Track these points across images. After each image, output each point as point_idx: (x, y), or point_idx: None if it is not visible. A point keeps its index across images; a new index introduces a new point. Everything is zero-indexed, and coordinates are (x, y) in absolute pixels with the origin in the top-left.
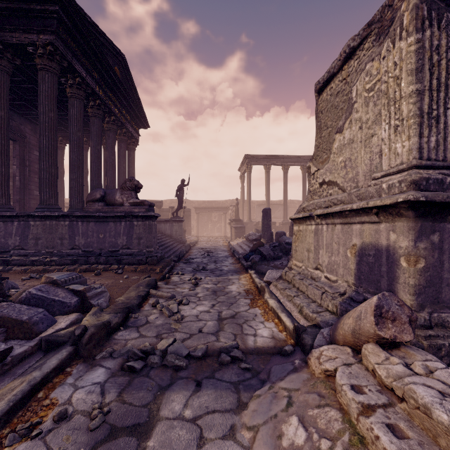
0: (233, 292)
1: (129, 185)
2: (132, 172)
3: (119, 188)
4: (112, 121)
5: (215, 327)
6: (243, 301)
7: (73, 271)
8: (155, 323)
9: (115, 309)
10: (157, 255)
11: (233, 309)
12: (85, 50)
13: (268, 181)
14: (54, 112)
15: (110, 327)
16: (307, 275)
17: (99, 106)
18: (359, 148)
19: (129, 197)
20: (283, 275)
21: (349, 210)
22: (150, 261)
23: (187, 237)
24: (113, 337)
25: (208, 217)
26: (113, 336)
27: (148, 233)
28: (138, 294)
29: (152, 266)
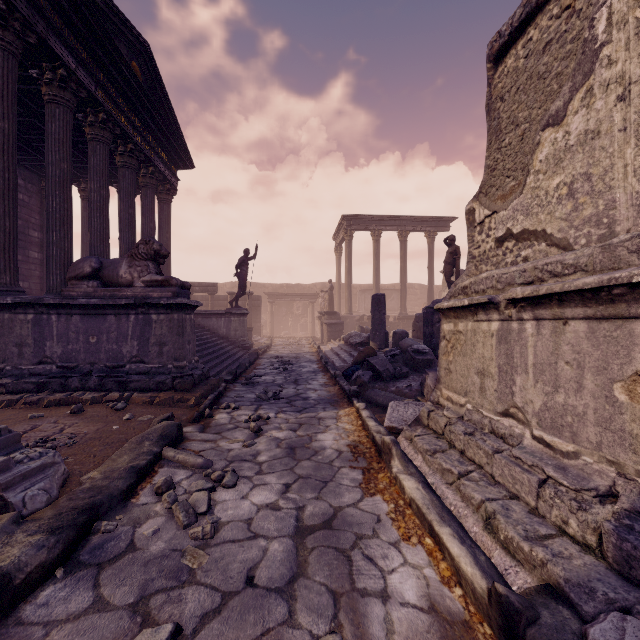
0: (326, 451)
1: (143, 250)
2: (166, 237)
3: (127, 256)
4: (130, 151)
5: (287, 562)
6: (348, 477)
7: (36, 405)
8: (146, 552)
9: (64, 509)
10: (194, 373)
11: (329, 499)
12: (73, 22)
13: (377, 254)
14: (10, 120)
15: (10, 588)
16: (481, 426)
17: (104, 124)
18: (618, 144)
19: (144, 271)
20: (424, 417)
21: (635, 283)
22: (180, 385)
23: (255, 338)
24: (19, 612)
25: (288, 309)
26: (21, 608)
27: (177, 335)
28: (135, 461)
29: (183, 394)
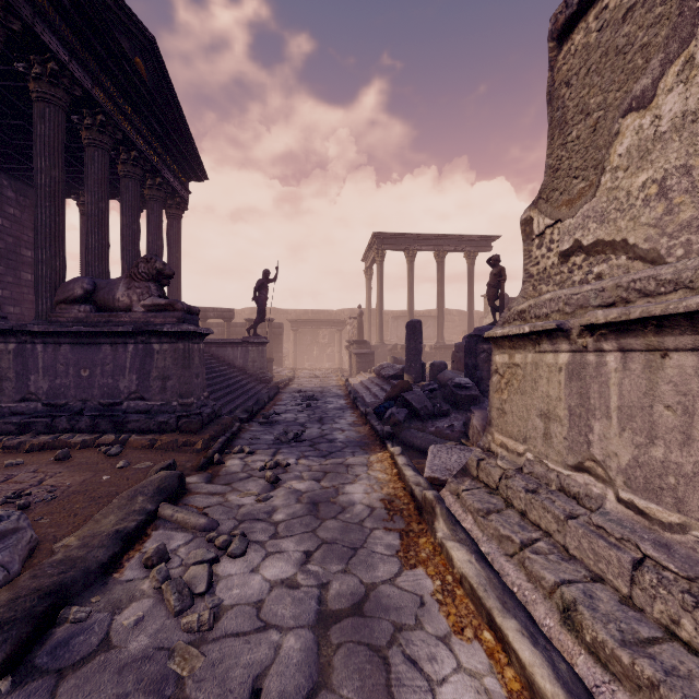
0: (356, 507)
1: (143, 269)
2: (176, 257)
3: (125, 277)
4: (133, 159)
5: (305, 667)
6: (383, 542)
7: (16, 449)
8: (123, 651)
9: (23, 591)
10: (203, 411)
11: (359, 573)
12: (65, 9)
13: (411, 276)
14: None
15: None
16: (546, 481)
17: (103, 127)
18: None
19: (144, 293)
20: (472, 466)
21: None
22: (186, 426)
23: (276, 370)
24: None
25: (313, 337)
26: None
27: (183, 368)
28: (122, 523)
29: (189, 436)
